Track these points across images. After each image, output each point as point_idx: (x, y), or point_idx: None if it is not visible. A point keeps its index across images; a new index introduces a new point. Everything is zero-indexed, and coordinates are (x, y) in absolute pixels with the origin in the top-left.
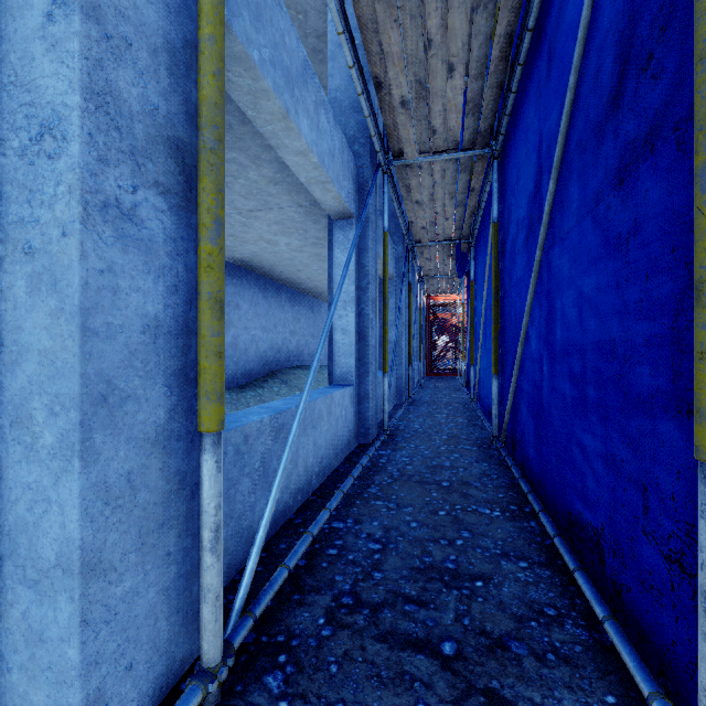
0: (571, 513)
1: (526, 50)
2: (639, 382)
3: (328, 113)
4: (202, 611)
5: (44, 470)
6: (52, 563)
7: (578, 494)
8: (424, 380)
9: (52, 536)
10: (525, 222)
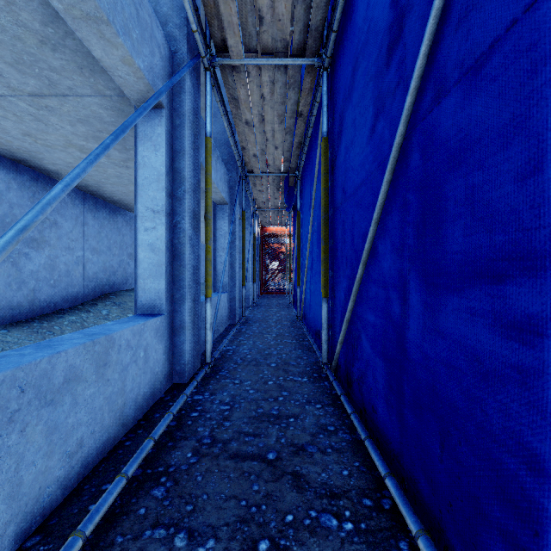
0: None
1: None
2: None
3: None
4: None
5: None
6: None
7: None
8: (258, 298)
9: None
10: (369, 111)
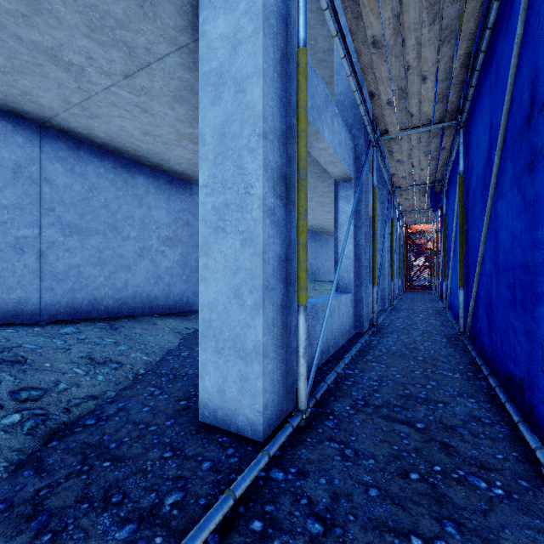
0: (508, 372)
1: (481, 62)
2: (539, 286)
3: (338, 119)
4: (299, 384)
5: (248, 314)
6: (251, 350)
7: (511, 359)
8: (403, 293)
9: (251, 340)
10: (482, 178)
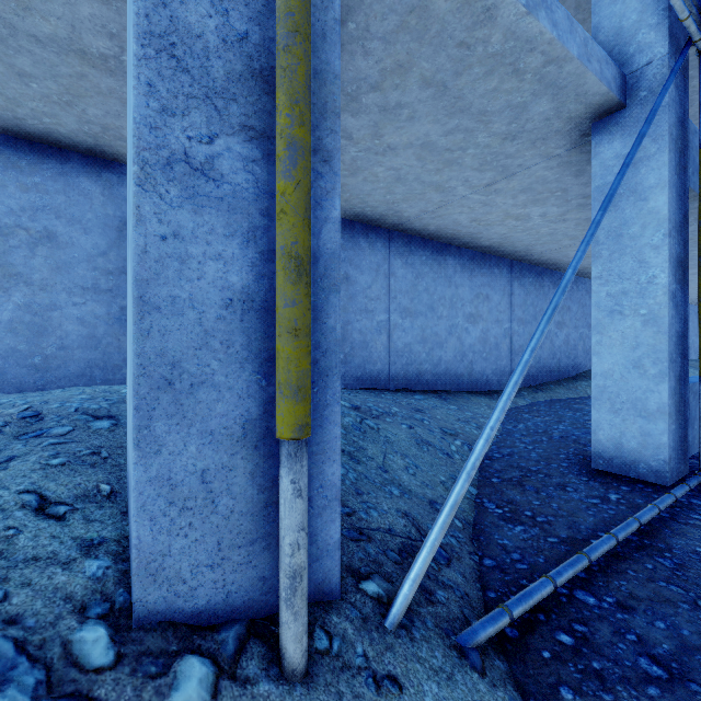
0: None
1: None
2: None
3: None
4: None
5: (650, 381)
6: (654, 410)
7: None
8: None
9: (654, 402)
10: None
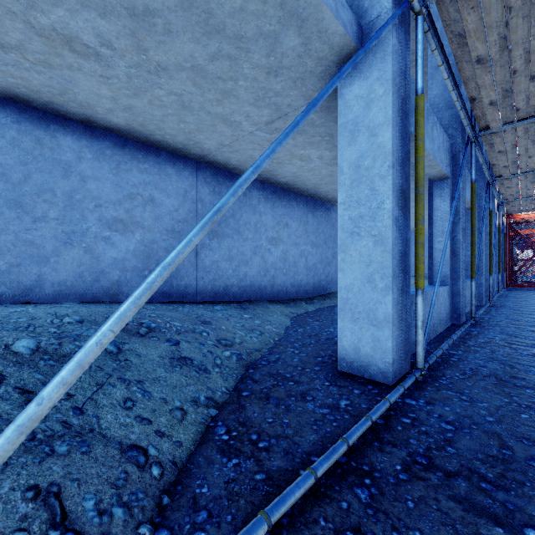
0: None
1: None
2: None
3: (436, 126)
4: (417, 349)
5: (379, 294)
6: (382, 319)
7: None
8: (503, 289)
9: (382, 312)
10: None
